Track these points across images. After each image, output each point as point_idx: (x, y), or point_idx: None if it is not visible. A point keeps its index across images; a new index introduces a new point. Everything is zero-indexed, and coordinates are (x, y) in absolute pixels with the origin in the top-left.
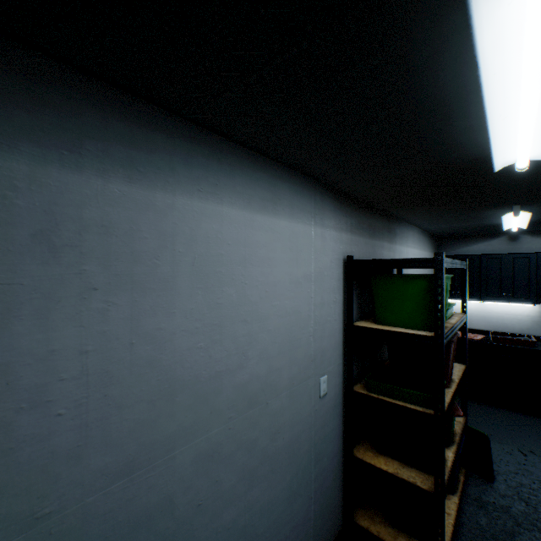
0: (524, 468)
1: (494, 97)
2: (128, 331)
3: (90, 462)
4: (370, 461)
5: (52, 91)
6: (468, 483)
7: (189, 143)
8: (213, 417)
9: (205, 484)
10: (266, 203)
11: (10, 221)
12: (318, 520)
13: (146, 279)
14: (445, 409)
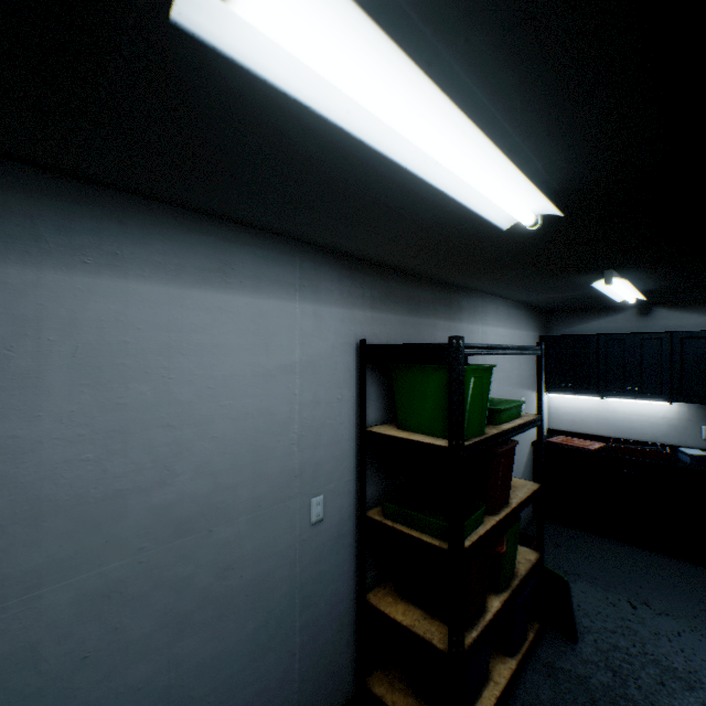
0: (627, 626)
1: (386, 140)
2: None
3: None
4: (385, 608)
5: None
6: (543, 642)
7: (68, 203)
8: (111, 547)
9: (97, 632)
10: (210, 274)
11: None
12: (308, 683)
13: None
14: (470, 544)
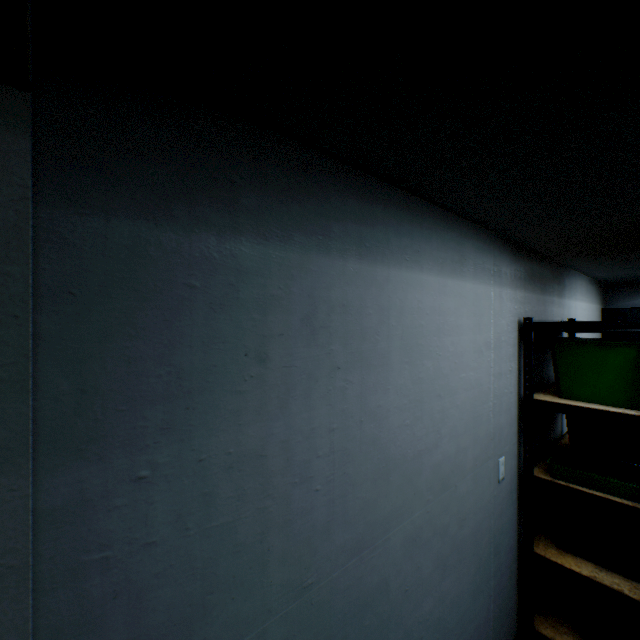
0: None
1: None
2: (358, 409)
3: (335, 538)
4: (555, 559)
5: (312, 180)
6: None
7: (399, 211)
8: (415, 498)
9: (410, 570)
10: (455, 265)
11: (289, 308)
12: (496, 622)
13: (370, 355)
14: None
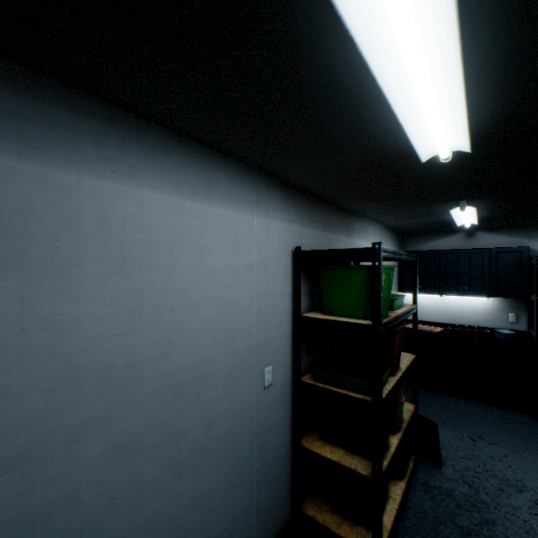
0: (471, 453)
1: (389, 79)
2: (17, 316)
3: None
4: (317, 450)
5: None
6: (418, 469)
7: (100, 121)
8: (131, 407)
9: (121, 477)
10: (198, 189)
11: None
12: (262, 511)
13: (43, 261)
14: (385, 396)
